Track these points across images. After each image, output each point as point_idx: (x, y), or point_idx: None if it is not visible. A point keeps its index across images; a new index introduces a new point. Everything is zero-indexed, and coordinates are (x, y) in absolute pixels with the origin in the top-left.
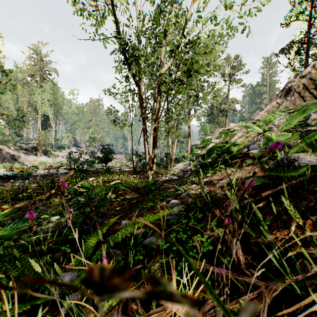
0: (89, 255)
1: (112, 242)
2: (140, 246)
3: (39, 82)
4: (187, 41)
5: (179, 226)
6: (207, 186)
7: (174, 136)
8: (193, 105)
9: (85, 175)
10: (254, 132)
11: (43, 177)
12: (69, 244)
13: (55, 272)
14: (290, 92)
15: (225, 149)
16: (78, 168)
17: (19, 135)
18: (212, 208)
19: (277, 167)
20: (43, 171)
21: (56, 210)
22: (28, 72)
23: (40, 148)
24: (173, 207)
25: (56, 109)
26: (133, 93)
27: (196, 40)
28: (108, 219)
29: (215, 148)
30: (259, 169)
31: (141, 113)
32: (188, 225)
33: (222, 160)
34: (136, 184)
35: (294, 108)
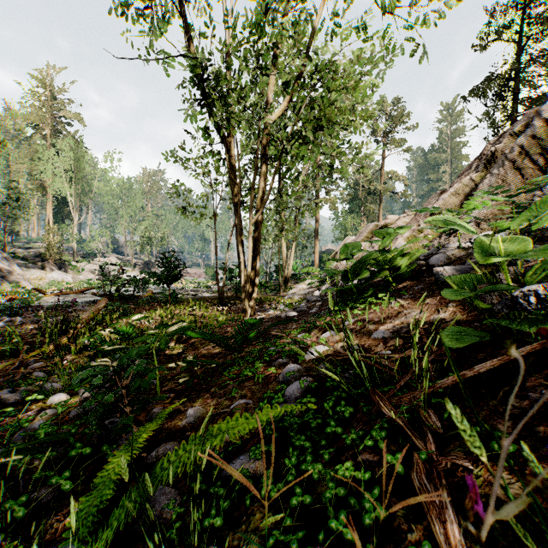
0: (107, 504)
1: (151, 487)
2: (219, 485)
3: (49, 138)
4: (315, 67)
5: (303, 436)
6: (356, 336)
7: (290, 236)
8: (324, 182)
9: (131, 305)
10: (437, 230)
11: (51, 311)
12: (70, 471)
13: (30, 541)
14: (493, 161)
15: (386, 263)
16: (118, 293)
17: (12, 232)
18: (373, 396)
19: (510, 309)
20: (54, 299)
21: (64, 380)
22: (30, 118)
23: (50, 256)
24: (290, 381)
25: (80, 187)
26: (218, 159)
27: (330, 65)
28: (163, 401)
29: (367, 260)
30: (458, 304)
31: (233, 194)
32: (322, 430)
33: (379, 282)
34: (223, 324)
35: (522, 187)
